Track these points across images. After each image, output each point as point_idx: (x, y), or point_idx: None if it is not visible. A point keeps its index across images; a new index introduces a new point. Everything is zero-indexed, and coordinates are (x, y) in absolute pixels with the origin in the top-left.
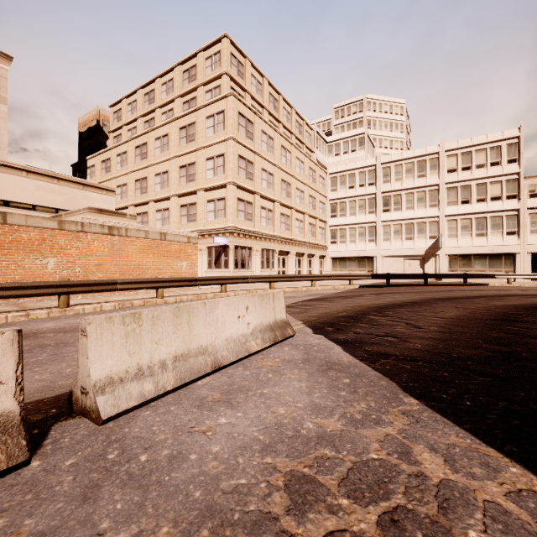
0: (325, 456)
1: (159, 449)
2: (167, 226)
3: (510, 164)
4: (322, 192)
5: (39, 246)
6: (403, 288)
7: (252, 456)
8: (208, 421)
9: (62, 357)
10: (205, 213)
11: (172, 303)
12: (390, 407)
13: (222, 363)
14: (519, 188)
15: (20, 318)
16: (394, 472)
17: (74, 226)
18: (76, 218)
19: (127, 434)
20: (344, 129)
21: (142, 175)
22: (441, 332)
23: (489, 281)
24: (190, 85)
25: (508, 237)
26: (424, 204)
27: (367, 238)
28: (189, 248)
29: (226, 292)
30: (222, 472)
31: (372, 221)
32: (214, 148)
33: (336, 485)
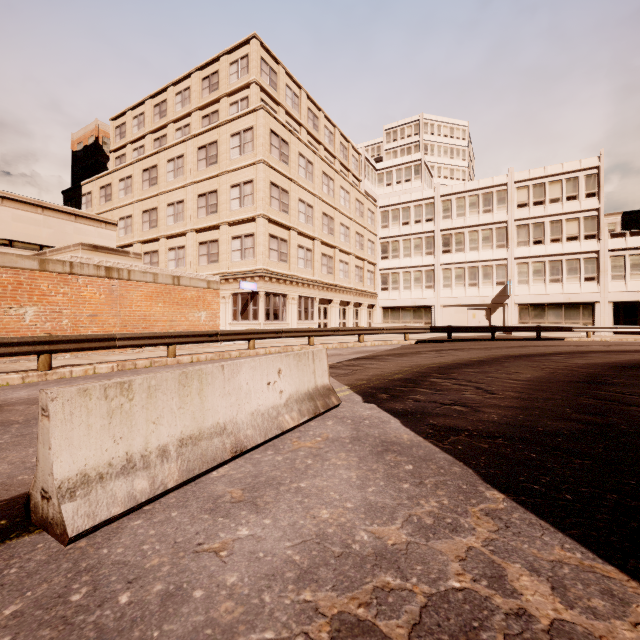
0: (388, 585)
1: (148, 582)
2: (182, 268)
3: (589, 198)
4: (371, 229)
5: (13, 291)
6: (467, 343)
7: (284, 590)
8: (223, 534)
9: (31, 438)
10: (230, 252)
11: (186, 363)
12: (469, 505)
13: (246, 446)
14: (599, 226)
15: None
16: (486, 611)
17: (60, 267)
18: (64, 257)
19: (104, 558)
20: (397, 155)
21: (151, 205)
22: (520, 399)
23: (565, 335)
24: (210, 95)
25: (587, 283)
26: (490, 244)
27: (425, 284)
28: (209, 295)
29: (254, 349)
30: (240, 620)
31: (430, 264)
32: (240, 173)
33: (406, 636)
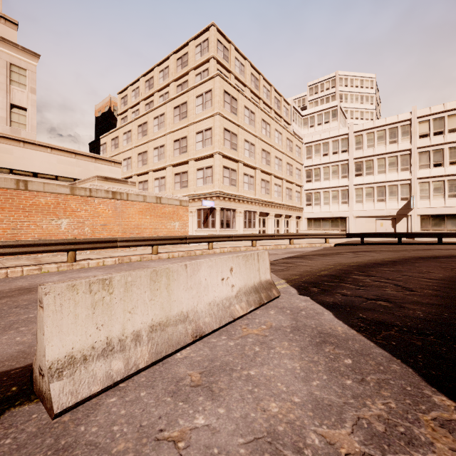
0: None
1: None
2: (163, 191)
3: None
4: (298, 160)
5: (54, 209)
6: (377, 246)
7: None
8: (182, 421)
9: None
10: (195, 180)
11: (165, 259)
12: (419, 411)
13: (204, 331)
14: None
15: (34, 271)
16: None
17: (83, 192)
18: (86, 185)
19: (80, 436)
20: (317, 104)
21: (143, 149)
22: (439, 297)
23: None
24: (182, 70)
25: None
26: (395, 168)
27: (340, 200)
28: (181, 210)
29: (212, 249)
30: None
31: (345, 185)
32: (203, 123)
33: None
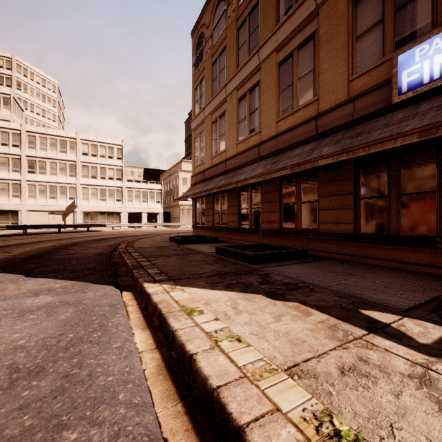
0: None
1: None
2: None
3: (118, 160)
4: None
5: None
6: (37, 235)
7: None
8: None
9: None
10: None
11: None
12: None
13: None
14: (123, 175)
15: None
16: None
17: None
18: None
19: None
20: None
21: None
22: (21, 253)
23: (106, 229)
24: None
25: (118, 202)
26: (65, 173)
27: (12, 194)
28: None
29: None
30: None
31: (17, 179)
32: None
33: None
